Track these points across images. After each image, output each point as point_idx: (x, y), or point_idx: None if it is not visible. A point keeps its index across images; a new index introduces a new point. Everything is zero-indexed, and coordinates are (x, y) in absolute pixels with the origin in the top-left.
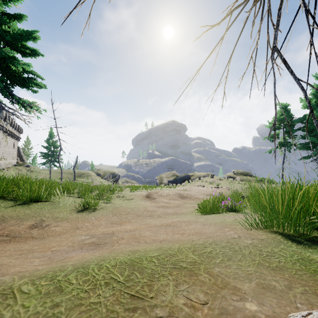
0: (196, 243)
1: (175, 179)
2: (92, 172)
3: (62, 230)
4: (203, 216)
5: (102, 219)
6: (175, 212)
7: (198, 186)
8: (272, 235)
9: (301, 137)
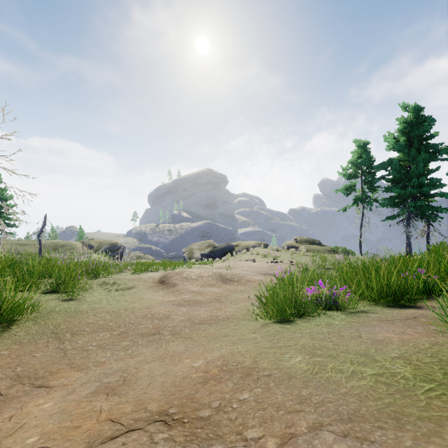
0: None
1: (211, 251)
2: (78, 242)
3: None
4: (284, 331)
5: None
6: (212, 317)
7: (246, 261)
8: None
9: (386, 190)
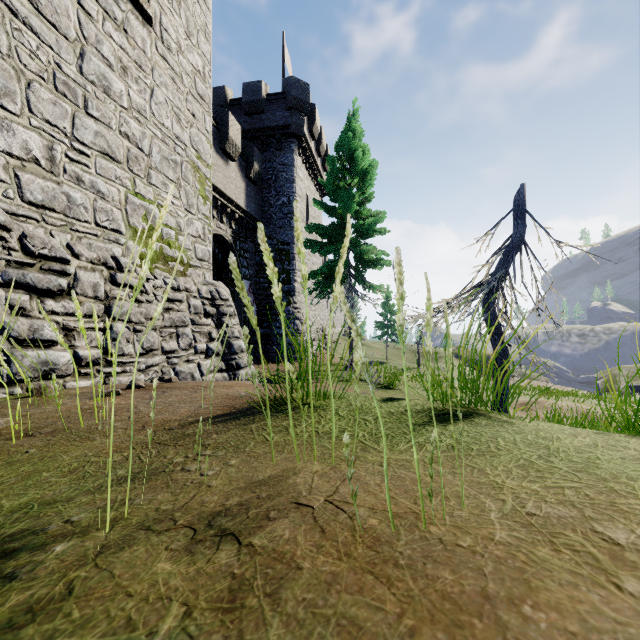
0: None
1: None
2: (446, 350)
3: None
4: None
5: None
6: None
7: None
8: None
9: None
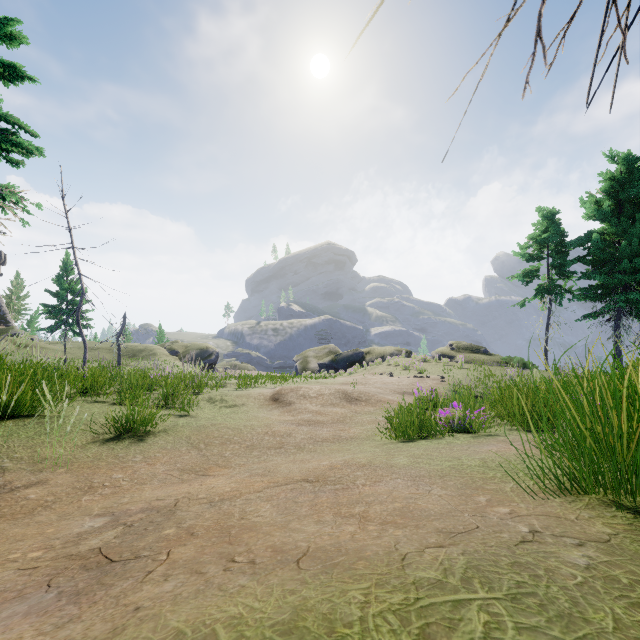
0: (418, 577)
1: (333, 360)
2: (159, 347)
3: (44, 497)
4: (403, 446)
5: (159, 459)
6: (335, 437)
7: (380, 375)
8: (617, 520)
9: (582, 276)
